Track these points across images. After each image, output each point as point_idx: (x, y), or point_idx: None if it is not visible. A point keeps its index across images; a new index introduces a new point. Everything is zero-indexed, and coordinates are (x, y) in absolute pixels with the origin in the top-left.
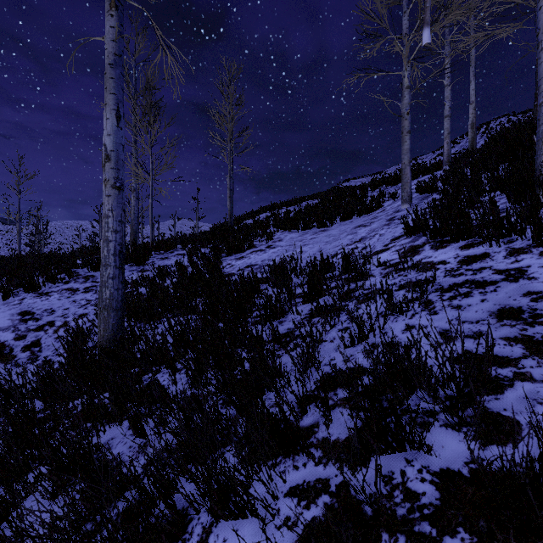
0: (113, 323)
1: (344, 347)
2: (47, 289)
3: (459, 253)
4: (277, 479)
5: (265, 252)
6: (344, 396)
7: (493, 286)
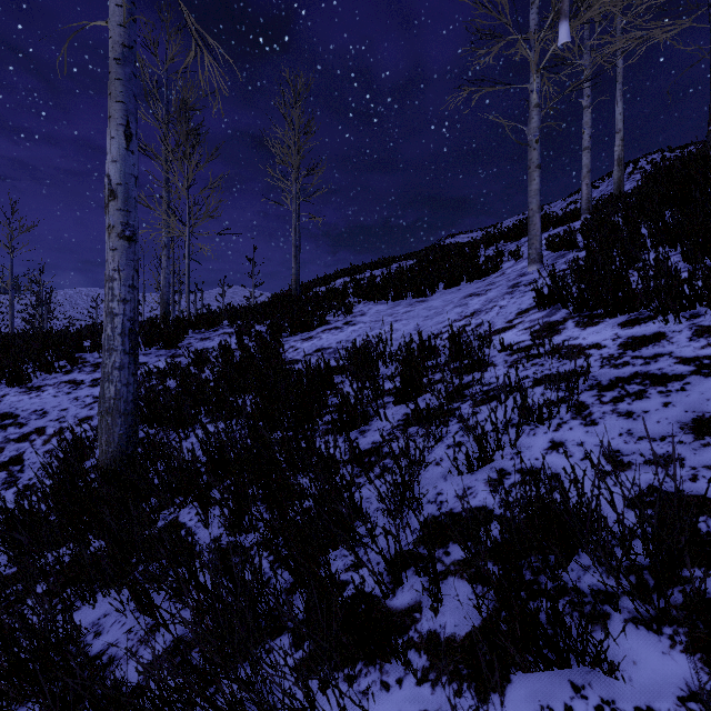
0: (120, 434)
1: (458, 474)
2: (40, 382)
3: (619, 332)
4: (355, 707)
5: (341, 330)
6: (460, 557)
7: (679, 382)
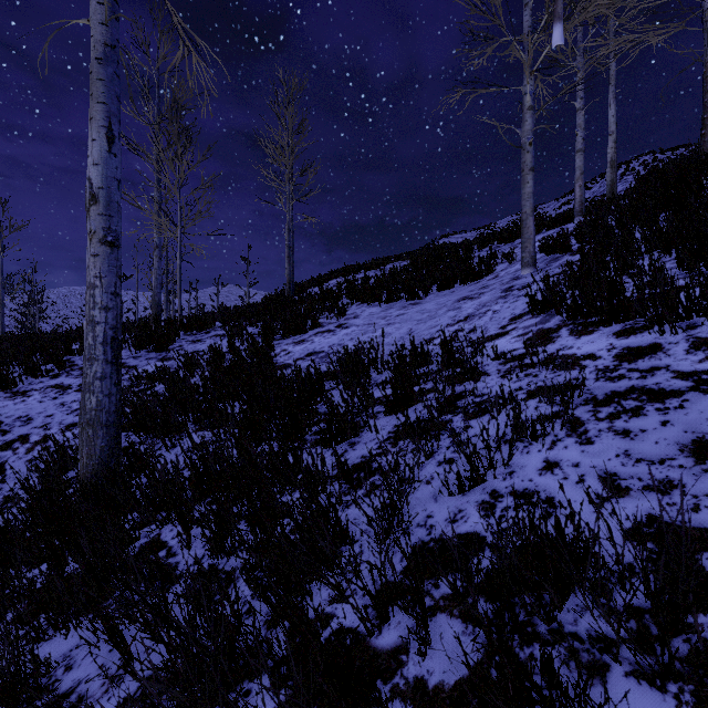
0: (102, 446)
1: (448, 495)
2: (26, 386)
3: (614, 342)
4: None
5: (334, 334)
6: (449, 591)
7: (677, 399)
